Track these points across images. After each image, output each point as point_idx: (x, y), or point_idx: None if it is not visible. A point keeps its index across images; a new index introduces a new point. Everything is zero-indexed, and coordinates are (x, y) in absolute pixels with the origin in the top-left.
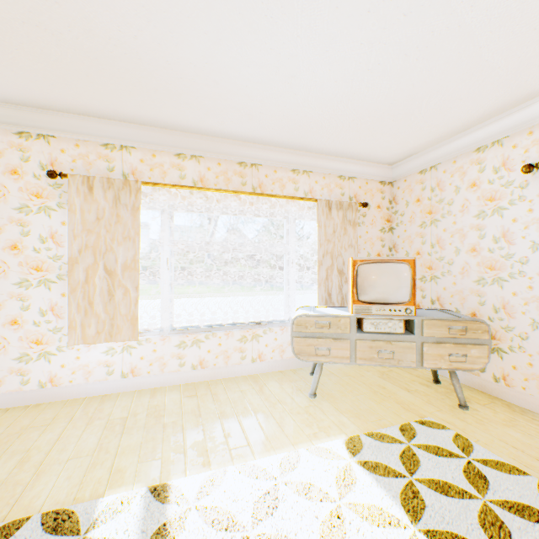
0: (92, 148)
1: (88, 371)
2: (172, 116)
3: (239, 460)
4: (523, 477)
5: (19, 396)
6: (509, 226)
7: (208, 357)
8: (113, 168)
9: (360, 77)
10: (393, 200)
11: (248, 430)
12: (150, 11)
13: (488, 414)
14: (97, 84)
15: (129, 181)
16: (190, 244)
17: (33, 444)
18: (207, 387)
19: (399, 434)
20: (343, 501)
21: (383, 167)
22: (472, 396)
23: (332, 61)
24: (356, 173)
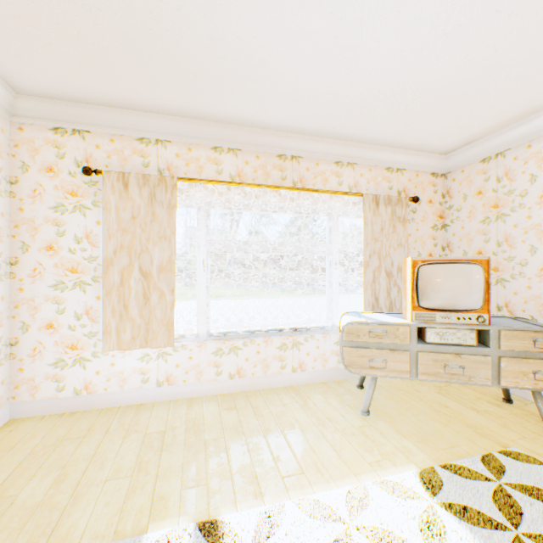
0: (127, 143)
1: (122, 379)
2: (210, 105)
3: (295, 492)
4: None
5: (55, 403)
6: None
7: (246, 366)
8: (148, 164)
9: (431, 45)
10: (447, 194)
11: (299, 454)
12: None
13: None
14: (134, 70)
15: (164, 177)
16: (227, 244)
17: (69, 459)
18: (246, 399)
19: (482, 467)
20: None
21: (436, 157)
22: None
23: (402, 25)
24: (405, 164)
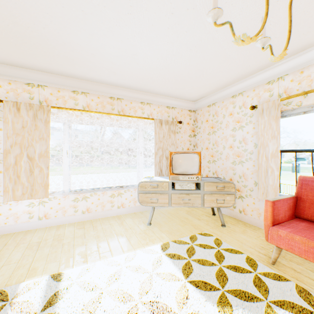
0: (19, 85)
1: (16, 217)
2: (69, 70)
3: (104, 258)
4: (241, 254)
5: None
6: (246, 136)
7: (92, 206)
8: (33, 98)
9: (170, 58)
10: (196, 120)
11: (111, 243)
12: (51, 16)
13: (234, 228)
14: (21, 50)
15: (43, 105)
16: (81, 142)
17: None
18: (91, 223)
19: (189, 240)
20: (154, 272)
21: (190, 102)
22: (229, 220)
23: (154, 49)
24: (176, 105)
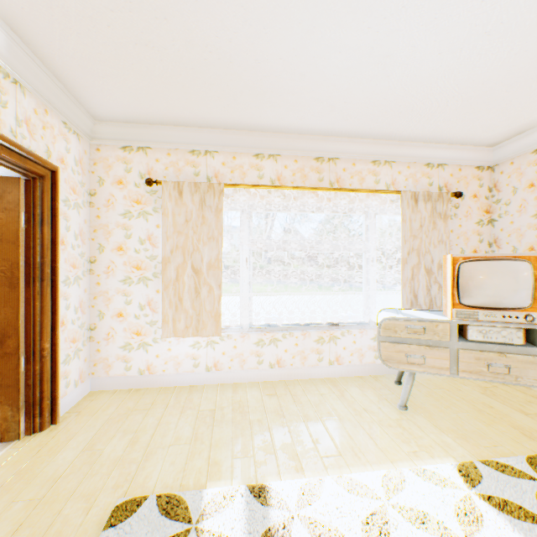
0: (181, 156)
1: (177, 362)
2: (253, 117)
3: (333, 470)
4: None
5: (124, 380)
6: None
7: (285, 356)
8: (198, 173)
9: (471, 44)
10: (494, 188)
11: (336, 438)
12: (247, 10)
13: None
14: (189, 94)
15: (213, 184)
16: (267, 243)
17: (139, 426)
18: (285, 387)
19: (527, 467)
20: None
21: (481, 149)
22: None
23: (439, 29)
24: (447, 159)
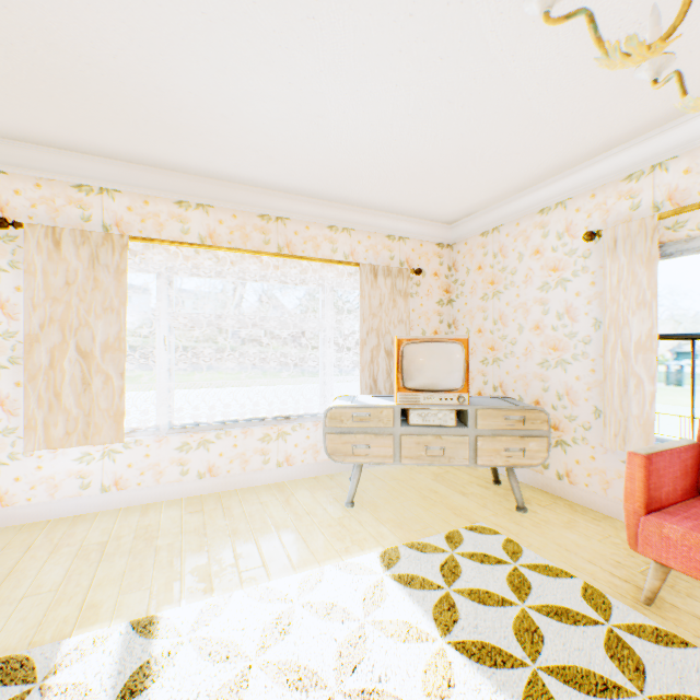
0: (59, 190)
1: (53, 485)
2: (170, 154)
3: (250, 583)
4: (569, 580)
5: None
6: (573, 301)
7: (220, 462)
8: (89, 217)
9: (400, 123)
10: (453, 267)
11: (265, 549)
12: (133, 28)
13: (547, 516)
14: (65, 109)
15: (111, 235)
16: (196, 318)
17: None
18: (218, 500)
19: (444, 542)
20: (368, 619)
21: (441, 226)
22: (534, 497)
23: (365, 102)
24: (408, 232)
